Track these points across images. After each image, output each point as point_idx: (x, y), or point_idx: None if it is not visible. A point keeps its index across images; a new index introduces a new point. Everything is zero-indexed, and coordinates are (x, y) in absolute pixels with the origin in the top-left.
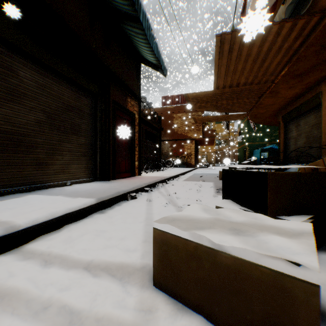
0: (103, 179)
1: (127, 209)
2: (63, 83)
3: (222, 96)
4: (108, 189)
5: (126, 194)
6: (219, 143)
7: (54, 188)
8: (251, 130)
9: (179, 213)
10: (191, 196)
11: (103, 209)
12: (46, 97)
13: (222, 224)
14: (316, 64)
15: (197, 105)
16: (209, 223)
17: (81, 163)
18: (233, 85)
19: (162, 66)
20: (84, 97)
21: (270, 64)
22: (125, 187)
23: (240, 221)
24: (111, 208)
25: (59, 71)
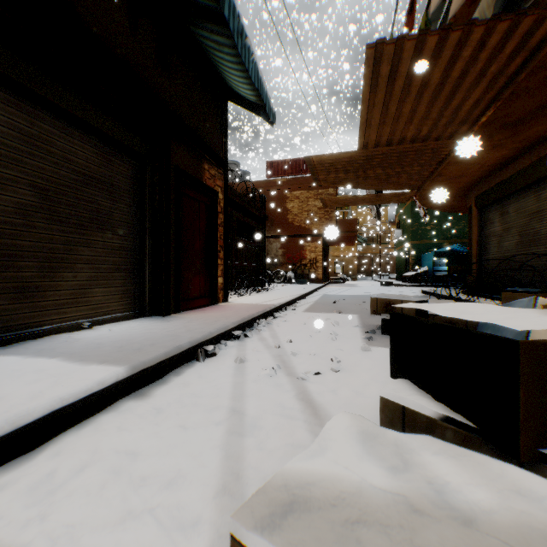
0: (156, 312)
1: (193, 384)
2: (76, 132)
3: (373, 160)
4: (160, 339)
5: (196, 348)
6: (364, 242)
7: (56, 336)
8: (419, 220)
9: (303, 462)
10: (320, 350)
11: (144, 386)
12: (38, 159)
13: (440, 541)
14: (545, 105)
15: (329, 176)
16: (395, 527)
17: (114, 284)
18: (392, 141)
19: (266, 107)
20: (120, 160)
21: (462, 104)
22: (194, 332)
23: (482, 513)
24: (162, 381)
25: (66, 109)
